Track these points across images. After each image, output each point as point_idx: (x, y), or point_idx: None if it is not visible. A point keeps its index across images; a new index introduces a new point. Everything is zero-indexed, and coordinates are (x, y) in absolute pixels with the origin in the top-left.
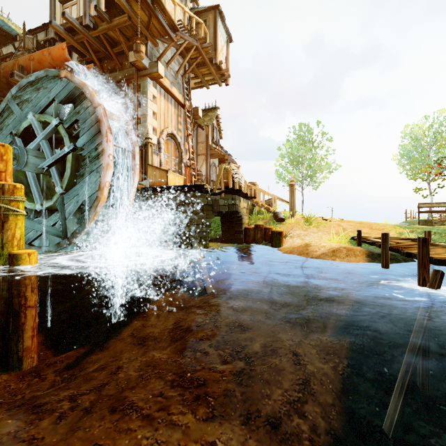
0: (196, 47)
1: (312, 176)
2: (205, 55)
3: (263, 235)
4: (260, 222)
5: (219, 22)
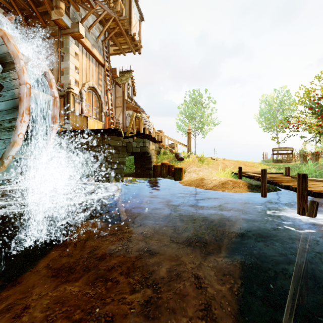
0: (114, 19)
1: (202, 128)
2: (121, 26)
3: (168, 171)
4: (165, 161)
5: (133, 3)
